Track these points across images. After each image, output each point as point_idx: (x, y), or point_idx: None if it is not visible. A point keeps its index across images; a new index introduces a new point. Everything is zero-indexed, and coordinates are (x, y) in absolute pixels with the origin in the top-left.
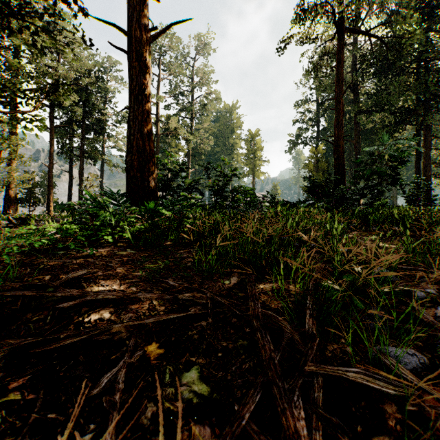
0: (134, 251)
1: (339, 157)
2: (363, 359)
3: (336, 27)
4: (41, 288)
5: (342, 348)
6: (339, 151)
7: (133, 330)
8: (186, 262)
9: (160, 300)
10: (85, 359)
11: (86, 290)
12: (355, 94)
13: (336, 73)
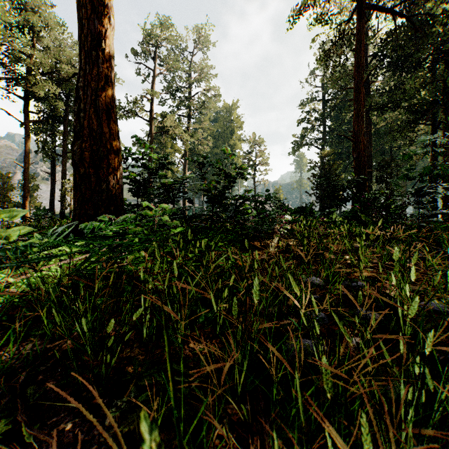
0: None
1: (360, 155)
2: None
3: (357, 1)
4: None
5: None
6: (359, 149)
7: None
8: None
9: None
10: None
11: None
12: (366, 90)
13: (355, 57)
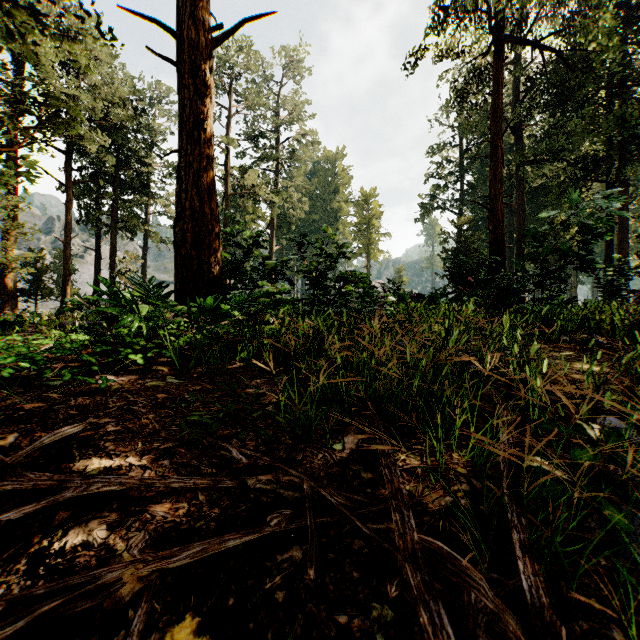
0: (178, 380)
1: (497, 227)
2: None
3: (492, 33)
4: None
5: (602, 631)
6: (496, 219)
7: (149, 574)
8: (265, 404)
9: (213, 492)
10: None
11: (75, 467)
12: (517, 136)
13: (492, 102)
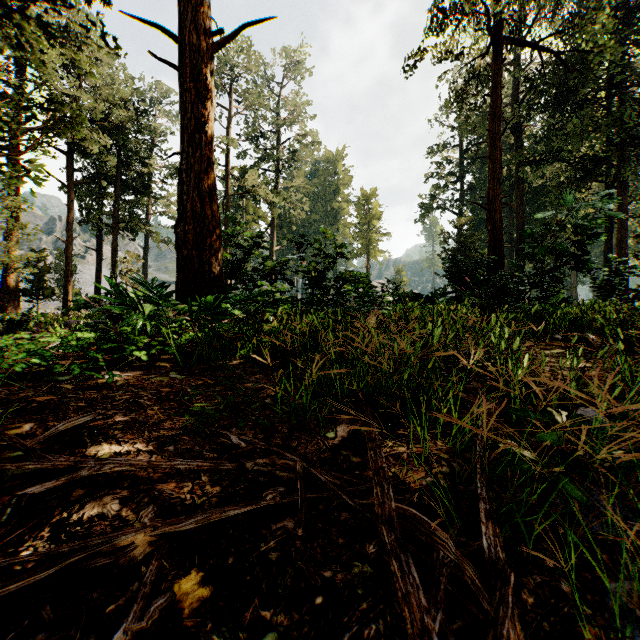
0: (181, 376)
1: (496, 228)
2: (598, 613)
3: (491, 35)
4: (12, 447)
5: (552, 584)
6: (495, 219)
7: (159, 540)
8: (264, 397)
9: (214, 473)
10: (55, 613)
11: (87, 452)
12: (516, 136)
13: (491, 104)
